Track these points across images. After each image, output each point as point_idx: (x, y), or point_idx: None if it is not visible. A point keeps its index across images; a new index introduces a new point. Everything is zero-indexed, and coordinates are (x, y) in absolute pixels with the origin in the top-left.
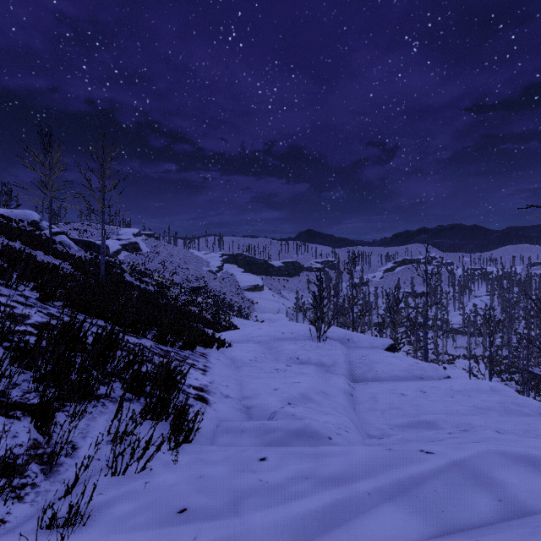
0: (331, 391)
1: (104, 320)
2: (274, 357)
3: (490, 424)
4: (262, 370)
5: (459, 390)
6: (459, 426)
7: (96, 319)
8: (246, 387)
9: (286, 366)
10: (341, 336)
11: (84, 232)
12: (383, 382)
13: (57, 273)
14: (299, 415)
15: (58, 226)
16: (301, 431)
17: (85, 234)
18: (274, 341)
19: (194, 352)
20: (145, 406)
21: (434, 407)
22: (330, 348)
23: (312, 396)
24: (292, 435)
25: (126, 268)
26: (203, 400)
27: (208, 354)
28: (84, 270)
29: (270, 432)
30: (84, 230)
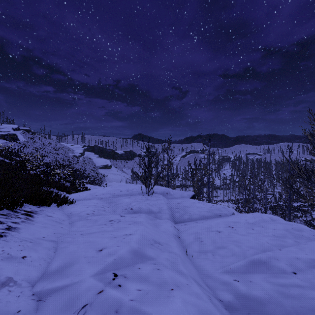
0: (163, 238)
1: None
2: (112, 210)
3: (313, 256)
4: (96, 223)
5: (253, 223)
6: (292, 263)
7: None
8: (61, 251)
9: (121, 216)
10: (162, 191)
11: None
12: (197, 221)
13: None
14: (128, 311)
15: None
16: None
17: None
18: (114, 197)
19: (17, 211)
20: None
21: (248, 241)
22: (156, 199)
23: (146, 251)
24: None
25: None
26: None
27: (38, 212)
28: None
29: None
30: None
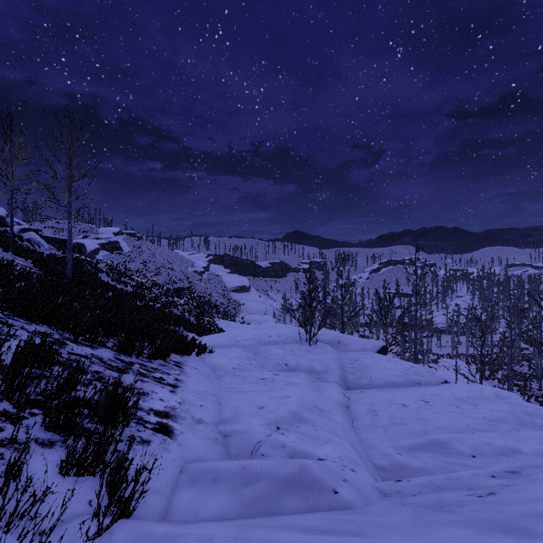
0: (326, 405)
1: (50, 326)
2: (260, 364)
3: (512, 444)
4: (246, 381)
5: (463, 399)
6: (477, 447)
7: (40, 325)
8: (225, 405)
9: (274, 375)
10: (332, 339)
11: (60, 230)
12: (379, 389)
13: (3, 270)
14: (291, 447)
15: (32, 223)
16: (295, 480)
17: (61, 232)
18: (260, 344)
19: (168, 361)
20: (67, 456)
21: (441, 420)
22: (321, 352)
23: (305, 414)
24: (282, 488)
25: (104, 268)
26: (165, 431)
27: (184, 363)
28: (49, 269)
29: (253, 482)
30: (60, 228)
